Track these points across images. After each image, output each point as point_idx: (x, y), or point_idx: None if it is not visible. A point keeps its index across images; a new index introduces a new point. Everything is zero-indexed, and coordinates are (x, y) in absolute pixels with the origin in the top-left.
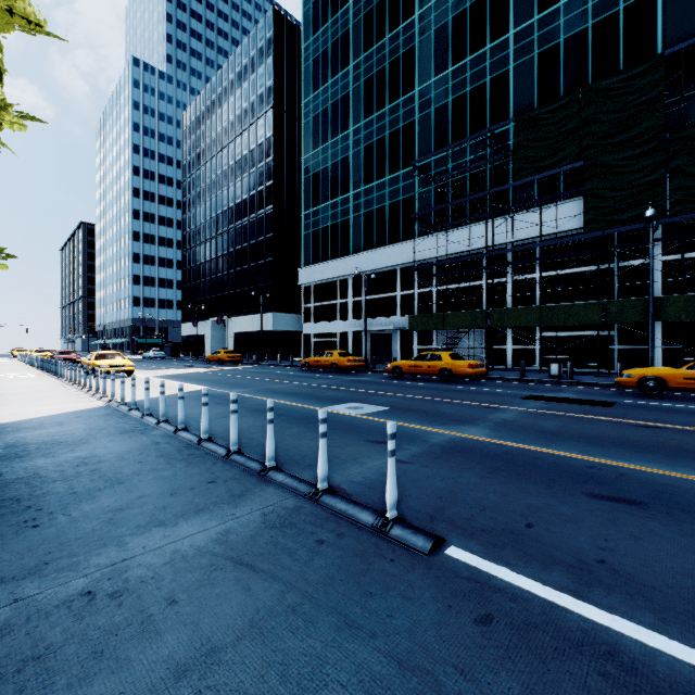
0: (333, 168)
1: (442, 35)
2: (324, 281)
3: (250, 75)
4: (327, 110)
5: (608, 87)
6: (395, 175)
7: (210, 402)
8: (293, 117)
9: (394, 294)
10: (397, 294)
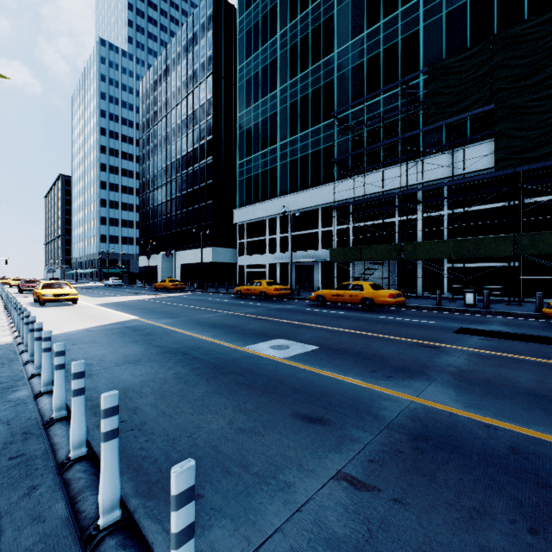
0: (263, 123)
1: (358, 2)
2: (255, 220)
3: (193, 47)
4: (258, 73)
5: (519, 33)
6: (317, 127)
7: (125, 338)
8: (230, 82)
9: (316, 231)
10: (319, 231)
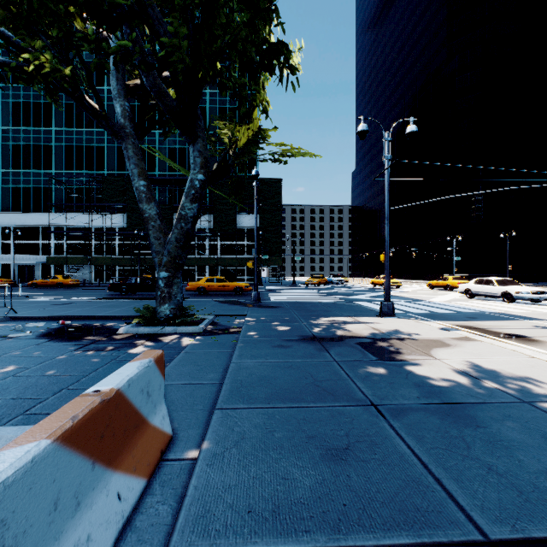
0: None
1: (70, 108)
2: None
3: None
4: None
5: None
6: (38, 171)
7: None
8: None
9: (38, 242)
10: (40, 242)
